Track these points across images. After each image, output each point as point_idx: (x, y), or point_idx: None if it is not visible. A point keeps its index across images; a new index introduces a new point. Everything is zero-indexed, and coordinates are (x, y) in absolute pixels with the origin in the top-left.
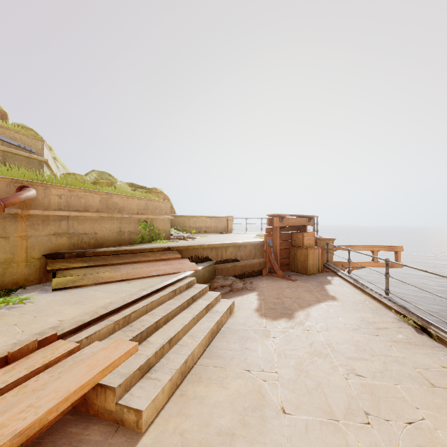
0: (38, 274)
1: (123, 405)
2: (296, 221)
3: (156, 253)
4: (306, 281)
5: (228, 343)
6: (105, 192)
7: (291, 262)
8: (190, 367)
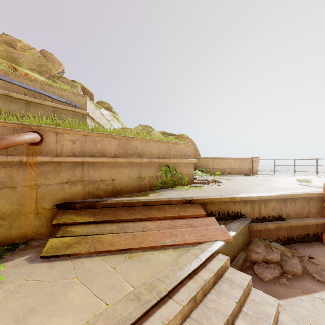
0: (49, 225)
1: None
2: None
3: (173, 206)
4: None
5: None
6: (123, 136)
7: None
8: None
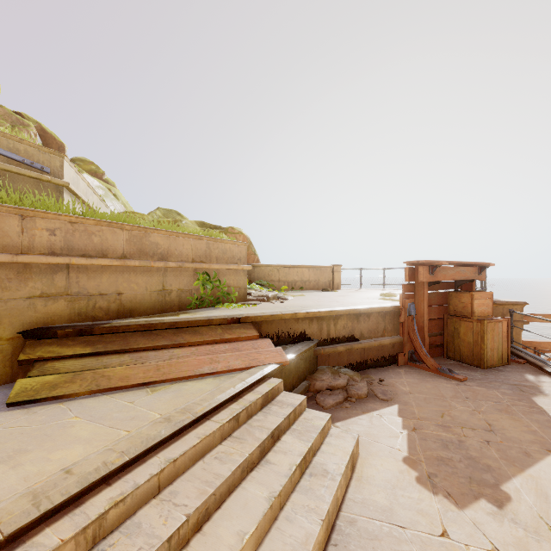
0: (9, 365)
1: None
2: (457, 272)
3: (215, 327)
4: (488, 384)
5: None
6: (136, 226)
7: (447, 342)
8: None
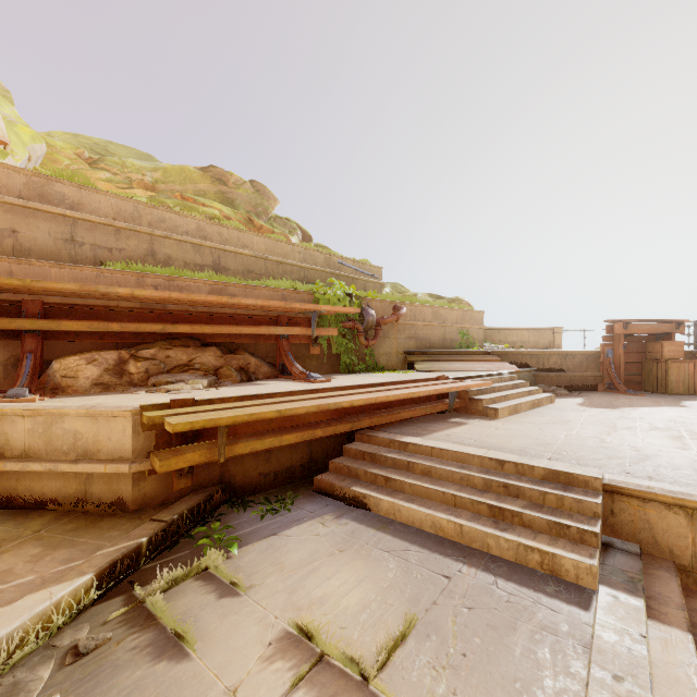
0: (401, 363)
1: (487, 407)
2: (652, 327)
3: (477, 355)
4: (659, 397)
5: (546, 410)
6: (435, 306)
7: (644, 379)
8: (519, 411)
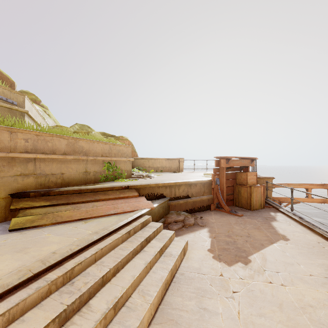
0: (4, 212)
1: None
2: (240, 162)
3: (115, 191)
4: (252, 217)
5: (183, 299)
6: (71, 137)
7: (235, 198)
8: None
